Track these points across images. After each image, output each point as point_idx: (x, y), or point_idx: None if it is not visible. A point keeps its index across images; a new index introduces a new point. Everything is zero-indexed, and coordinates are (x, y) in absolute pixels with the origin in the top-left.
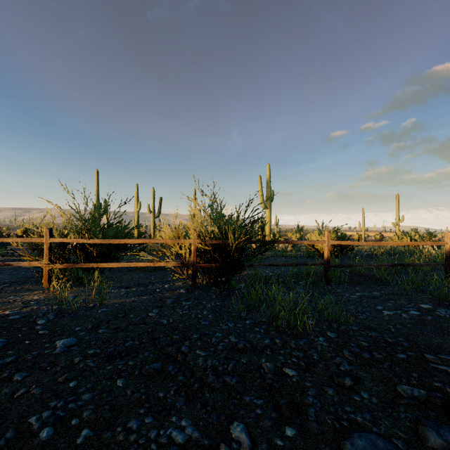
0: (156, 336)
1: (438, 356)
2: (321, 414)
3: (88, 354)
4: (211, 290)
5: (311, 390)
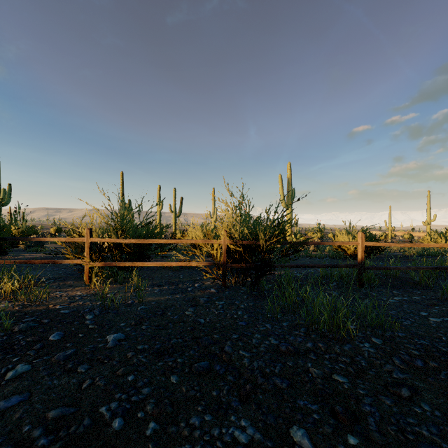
0: (196, 335)
1: None
2: (382, 424)
3: (138, 349)
4: (240, 290)
5: (367, 398)
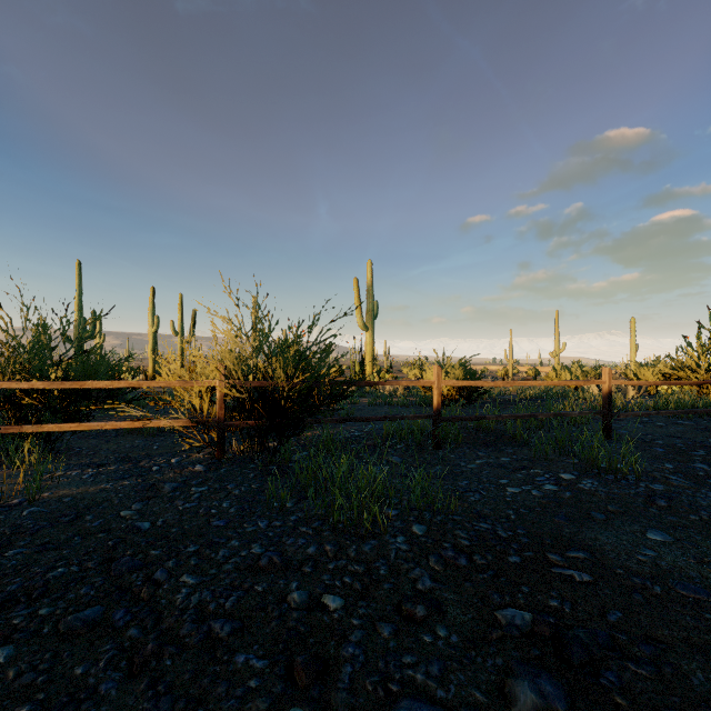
0: (119, 554)
1: (565, 555)
2: (360, 675)
3: None
4: (251, 464)
5: (357, 633)
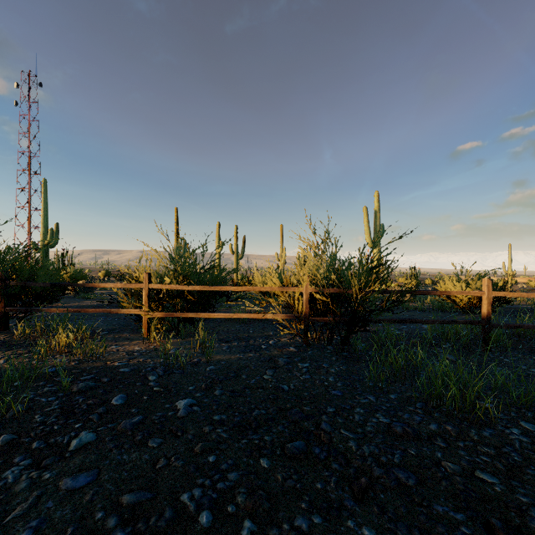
0: (282, 405)
1: None
2: None
3: (214, 421)
4: (326, 349)
5: (534, 510)
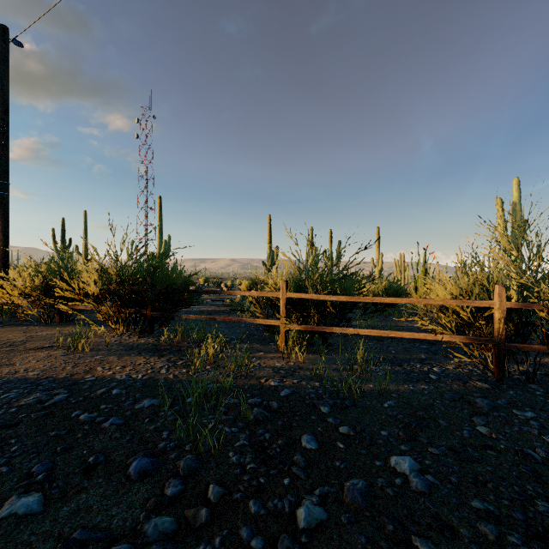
0: None
1: None
2: None
3: (478, 510)
4: (531, 389)
5: None
